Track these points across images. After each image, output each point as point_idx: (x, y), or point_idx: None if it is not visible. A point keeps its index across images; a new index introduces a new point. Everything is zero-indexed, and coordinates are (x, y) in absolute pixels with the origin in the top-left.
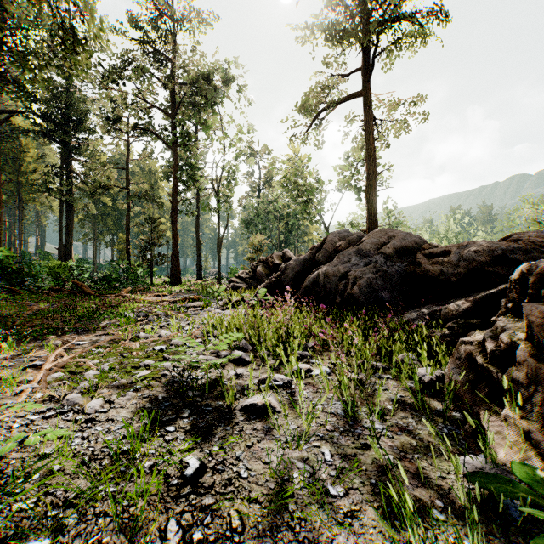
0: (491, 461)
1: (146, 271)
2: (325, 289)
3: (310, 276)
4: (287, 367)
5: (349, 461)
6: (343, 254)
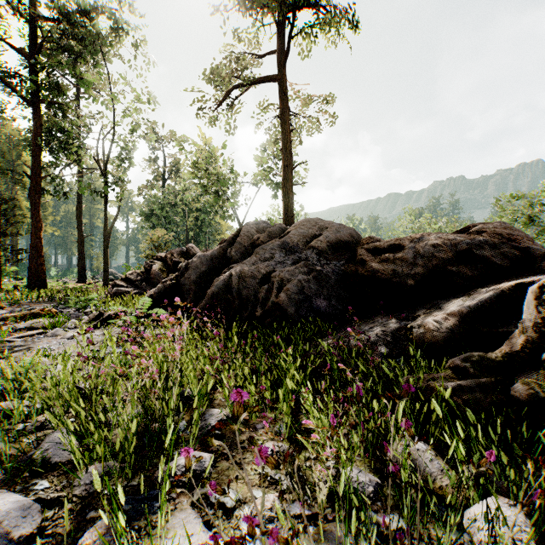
0: None
1: None
2: (241, 296)
3: (219, 278)
4: None
5: None
6: (264, 248)
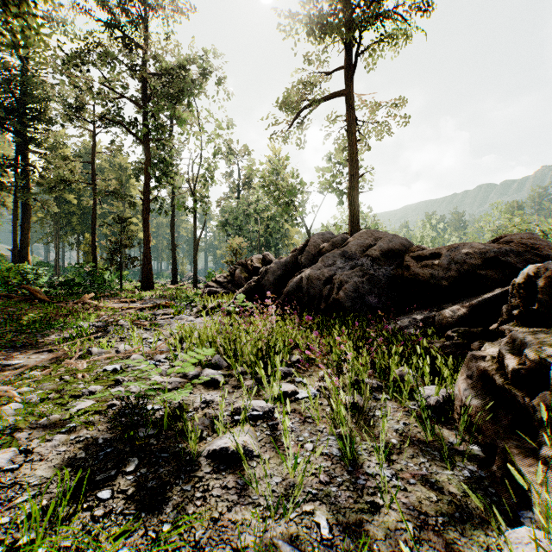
0: (543, 527)
1: (115, 275)
2: (309, 294)
3: (293, 280)
4: (268, 389)
5: (355, 536)
6: (328, 256)
